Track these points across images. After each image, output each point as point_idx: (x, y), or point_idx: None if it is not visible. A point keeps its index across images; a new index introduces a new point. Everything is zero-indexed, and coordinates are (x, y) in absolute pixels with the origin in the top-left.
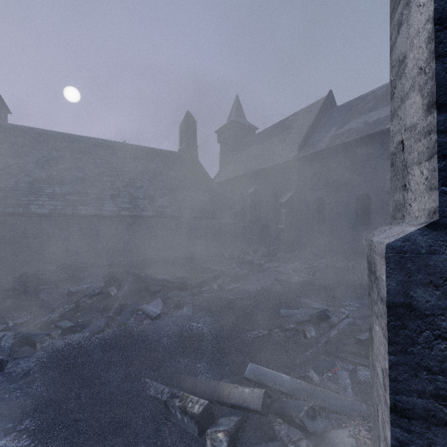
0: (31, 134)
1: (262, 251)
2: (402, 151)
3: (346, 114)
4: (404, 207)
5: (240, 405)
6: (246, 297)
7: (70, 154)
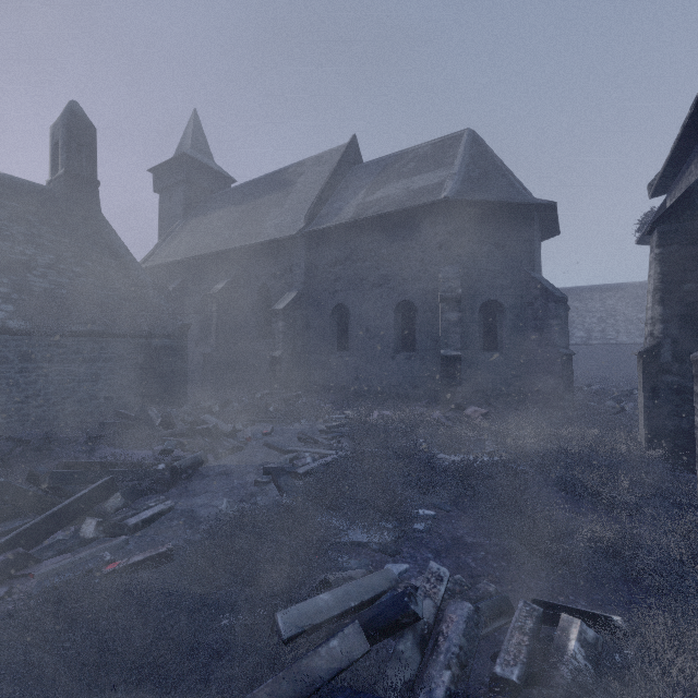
0: None
1: (241, 402)
2: None
3: (379, 174)
4: None
5: None
6: (187, 541)
7: None
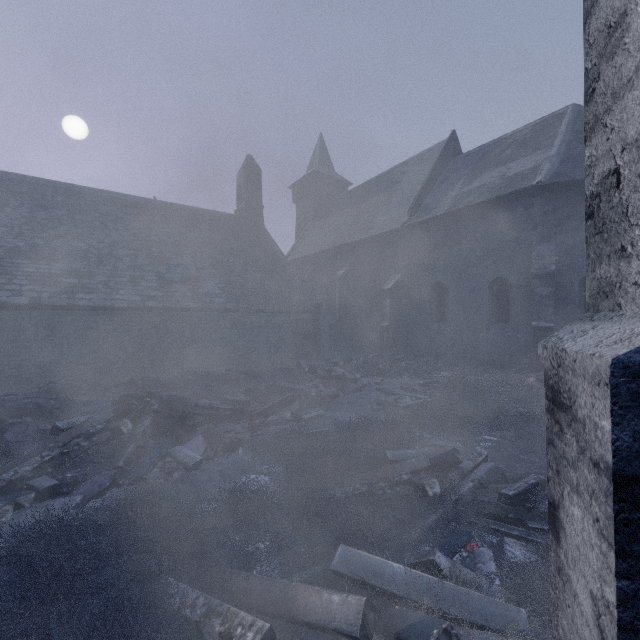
0: (2, 182)
1: (358, 361)
2: (616, 187)
3: (476, 164)
4: (621, 289)
5: (325, 626)
6: (335, 430)
7: (67, 213)
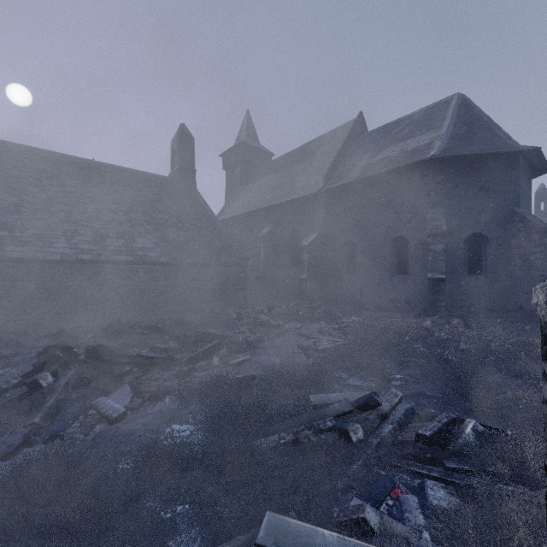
0: None
1: (280, 308)
2: None
3: (380, 140)
4: None
5: None
6: (260, 374)
7: None
